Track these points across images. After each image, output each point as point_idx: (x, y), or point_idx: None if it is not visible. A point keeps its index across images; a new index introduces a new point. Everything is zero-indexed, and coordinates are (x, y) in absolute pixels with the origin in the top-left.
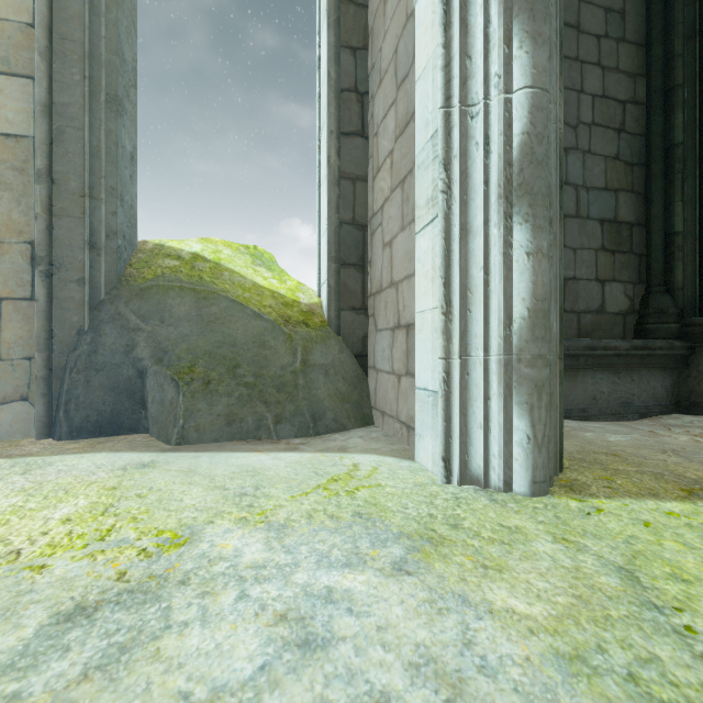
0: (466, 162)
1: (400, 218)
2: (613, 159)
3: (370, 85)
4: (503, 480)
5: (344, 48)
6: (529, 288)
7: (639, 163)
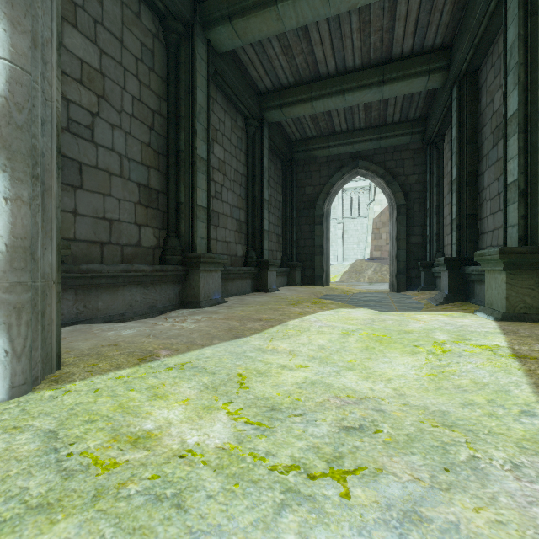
0: None
1: None
2: (147, 145)
3: None
4: None
5: None
6: (8, 227)
7: (163, 154)
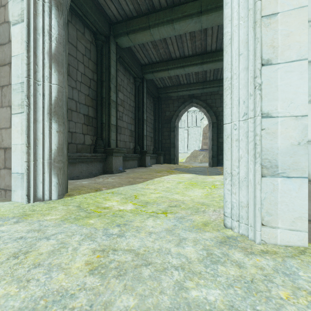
0: (36, 98)
1: (0, 101)
2: (87, 96)
3: None
4: (49, 197)
5: None
6: (57, 141)
7: (95, 99)
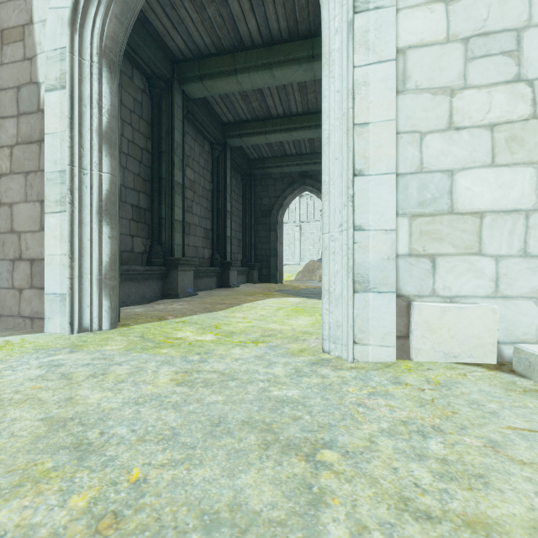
0: (81, 192)
1: (23, 194)
2: (138, 175)
3: None
4: (99, 326)
5: None
6: (110, 250)
7: (149, 180)
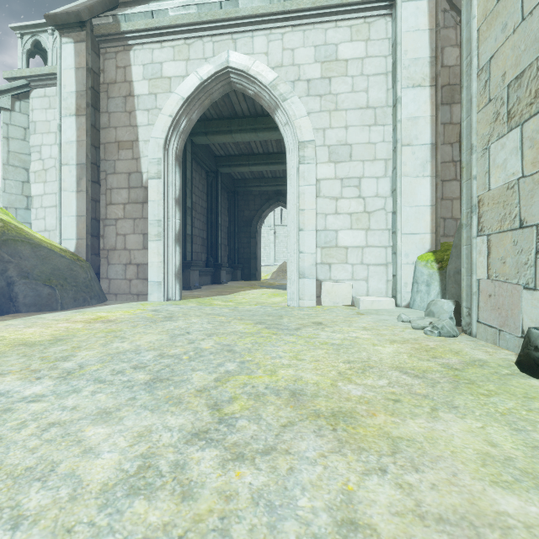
0: (168, 231)
1: (133, 229)
2: None
3: (103, 165)
4: (175, 298)
5: (93, 146)
6: (180, 259)
7: None
